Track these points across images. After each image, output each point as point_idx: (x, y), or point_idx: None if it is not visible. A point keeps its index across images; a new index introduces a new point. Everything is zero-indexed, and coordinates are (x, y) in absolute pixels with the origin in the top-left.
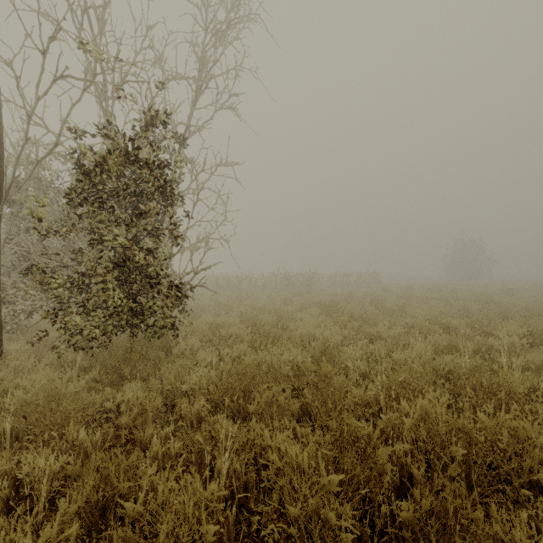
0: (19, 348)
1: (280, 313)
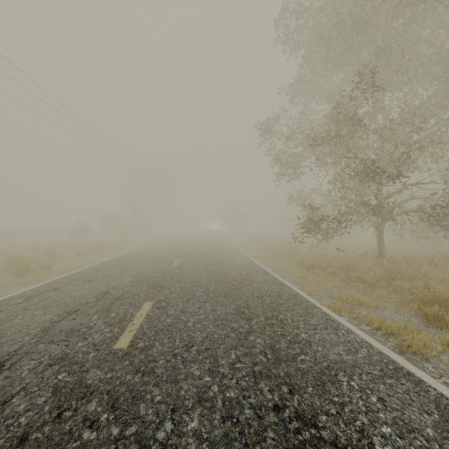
0: None
1: None
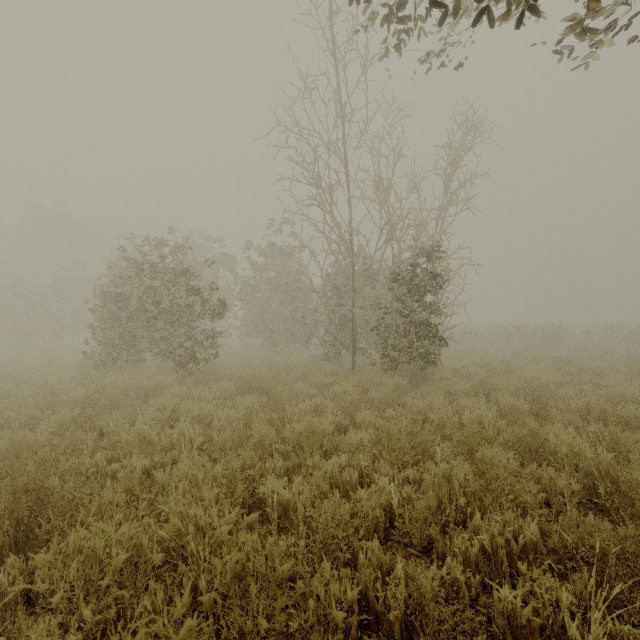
0: (345, 369)
1: (509, 363)
